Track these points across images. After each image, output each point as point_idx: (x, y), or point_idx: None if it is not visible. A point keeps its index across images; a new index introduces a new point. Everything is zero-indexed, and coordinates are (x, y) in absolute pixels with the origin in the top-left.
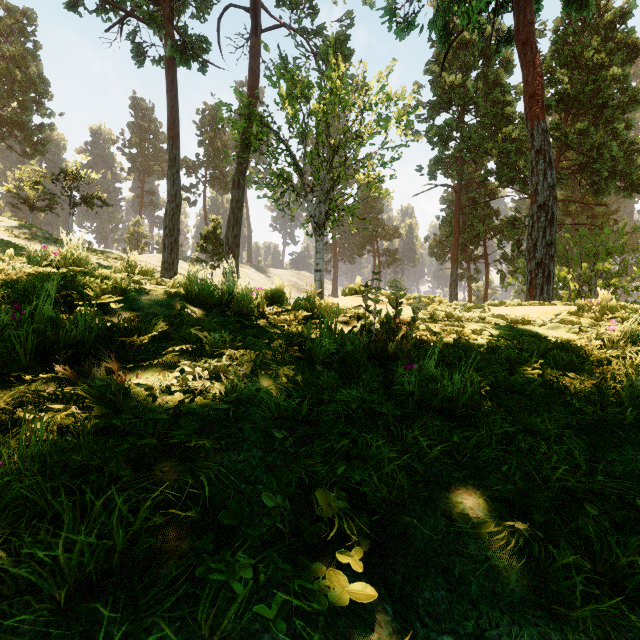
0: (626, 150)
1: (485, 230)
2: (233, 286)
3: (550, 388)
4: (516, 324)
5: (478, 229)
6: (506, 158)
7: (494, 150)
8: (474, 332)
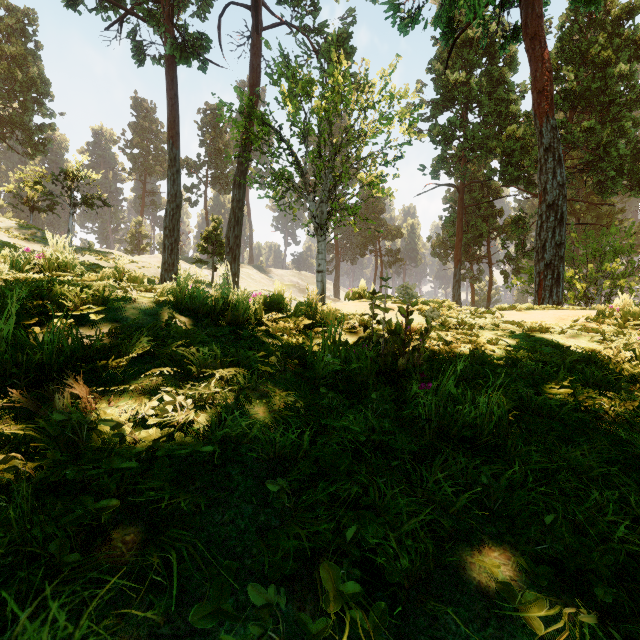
0: (633, 148)
1: (488, 230)
2: (228, 292)
3: (584, 411)
4: (533, 332)
5: (481, 229)
6: (510, 157)
7: (498, 149)
8: (490, 342)
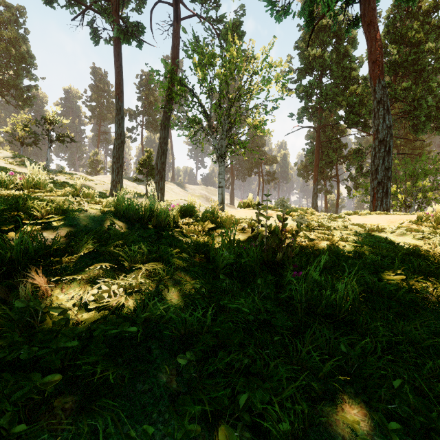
0: (437, 101)
1: (337, 158)
2: (154, 204)
3: (414, 293)
4: (372, 232)
5: (332, 157)
6: (352, 107)
7: (344, 102)
8: (342, 239)
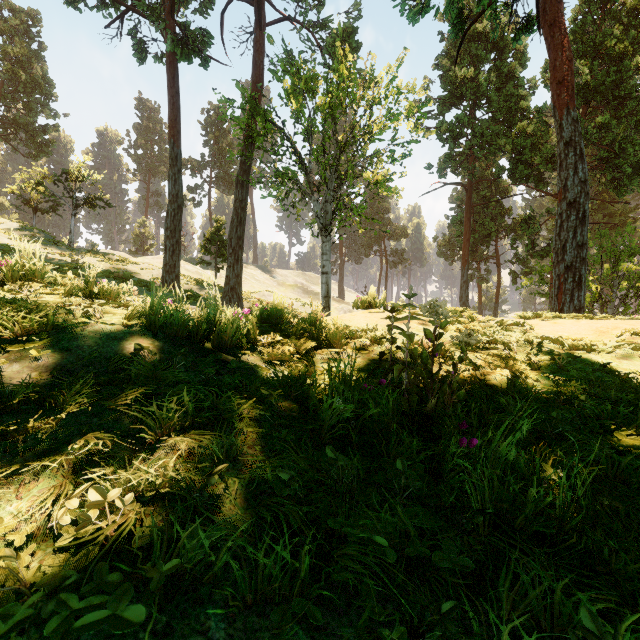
0: None
1: (497, 229)
2: (215, 308)
3: None
4: (577, 351)
5: (490, 228)
6: (520, 154)
7: (508, 146)
8: (530, 366)
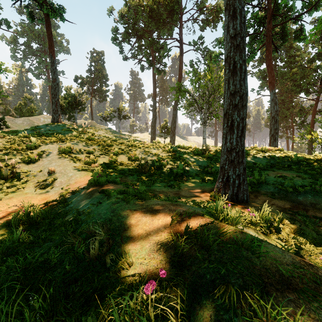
0: None
1: (290, 114)
2: (184, 145)
3: None
4: None
5: (285, 114)
6: (295, 81)
7: (288, 79)
8: None
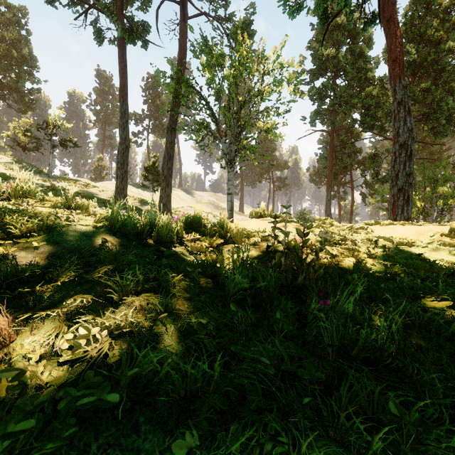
0: None
1: (351, 163)
2: (155, 216)
3: None
4: (402, 246)
5: (346, 162)
6: (368, 110)
7: (359, 104)
8: (369, 256)
